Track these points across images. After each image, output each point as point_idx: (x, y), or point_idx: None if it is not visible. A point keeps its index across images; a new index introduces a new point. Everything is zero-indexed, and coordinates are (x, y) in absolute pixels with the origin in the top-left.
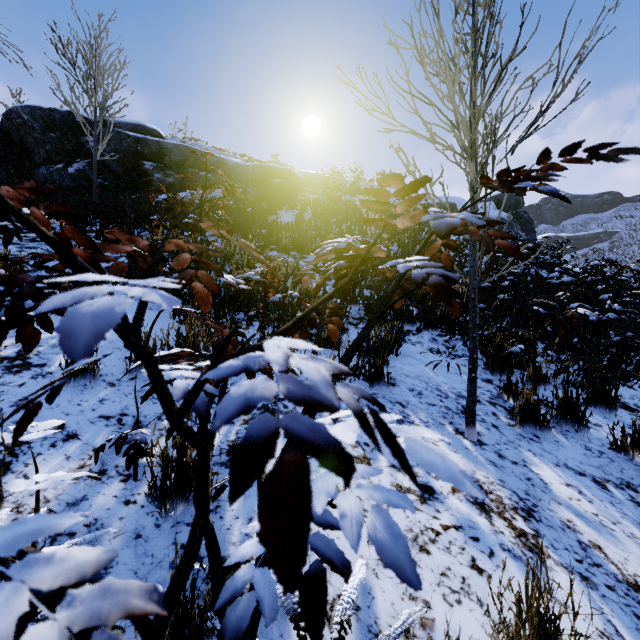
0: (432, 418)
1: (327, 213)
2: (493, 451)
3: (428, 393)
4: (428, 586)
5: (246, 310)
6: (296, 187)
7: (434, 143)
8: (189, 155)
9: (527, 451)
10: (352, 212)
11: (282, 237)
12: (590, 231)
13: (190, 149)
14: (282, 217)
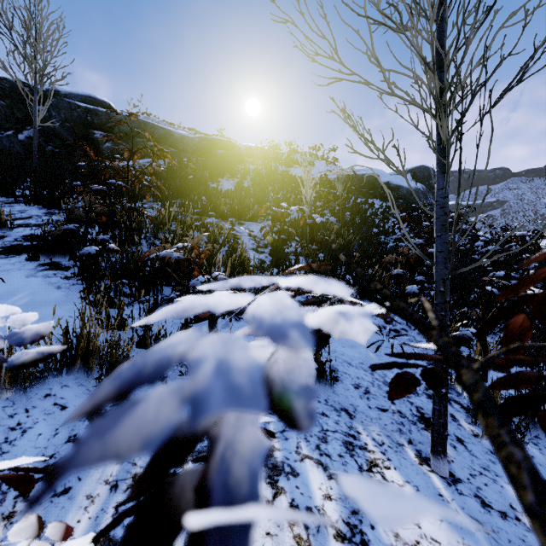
0: (387, 434)
1: (265, 181)
2: (472, 494)
3: (376, 390)
4: None
5: (174, 284)
6: (237, 158)
7: (392, 94)
8: (137, 126)
9: (509, 484)
10: (288, 181)
11: (221, 204)
12: (485, 200)
13: (138, 120)
14: (223, 185)
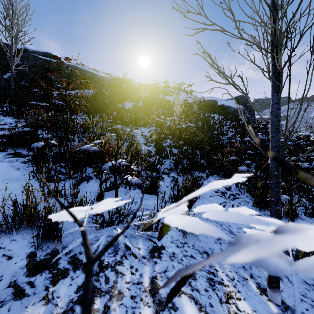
0: (235, 271)
1: (151, 103)
2: None
3: None
4: None
5: (94, 166)
6: (135, 90)
7: (240, 38)
8: (75, 70)
9: None
10: (164, 103)
11: (124, 116)
12: None
13: (76, 67)
14: (126, 105)
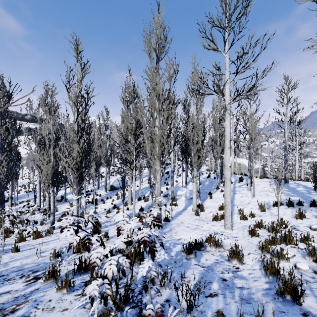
0: None
1: None
2: None
3: None
4: (65, 302)
5: None
6: None
7: None
8: None
9: None
10: None
11: None
12: None
13: None
14: None
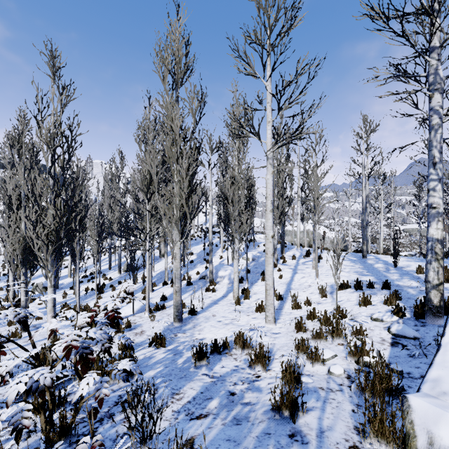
0: None
1: None
2: None
3: None
4: None
5: None
6: None
7: None
8: None
9: None
10: None
11: None
12: None
13: None
14: None
